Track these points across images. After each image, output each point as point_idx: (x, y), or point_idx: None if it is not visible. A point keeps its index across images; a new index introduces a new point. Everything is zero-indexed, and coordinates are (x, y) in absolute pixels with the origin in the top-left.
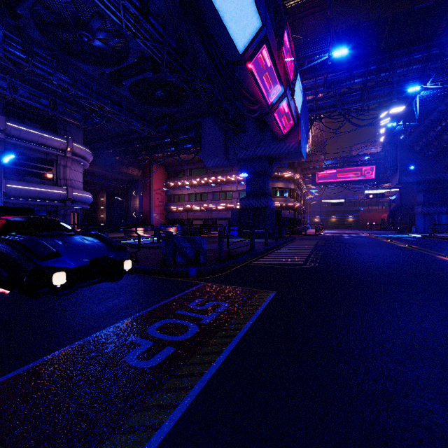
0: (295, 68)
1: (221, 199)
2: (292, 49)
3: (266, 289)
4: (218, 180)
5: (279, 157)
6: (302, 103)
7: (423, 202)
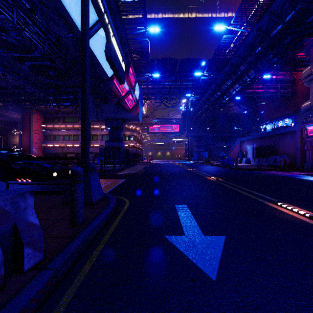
0: (135, 80)
1: None
2: (133, 73)
3: (123, 179)
4: None
5: (127, 119)
6: (139, 94)
7: (196, 146)
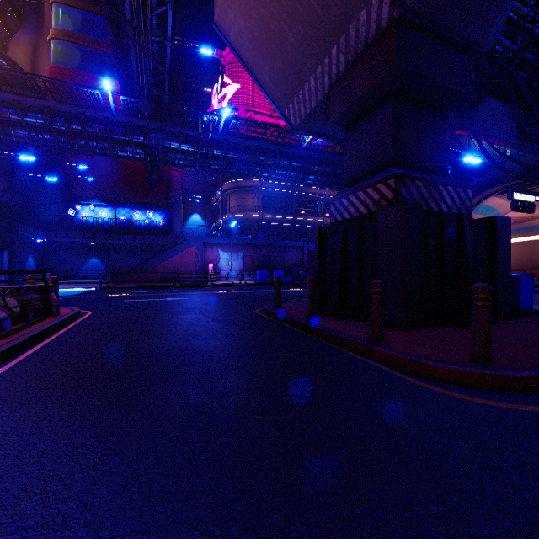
0: None
1: None
2: None
3: None
4: None
5: None
6: None
7: None
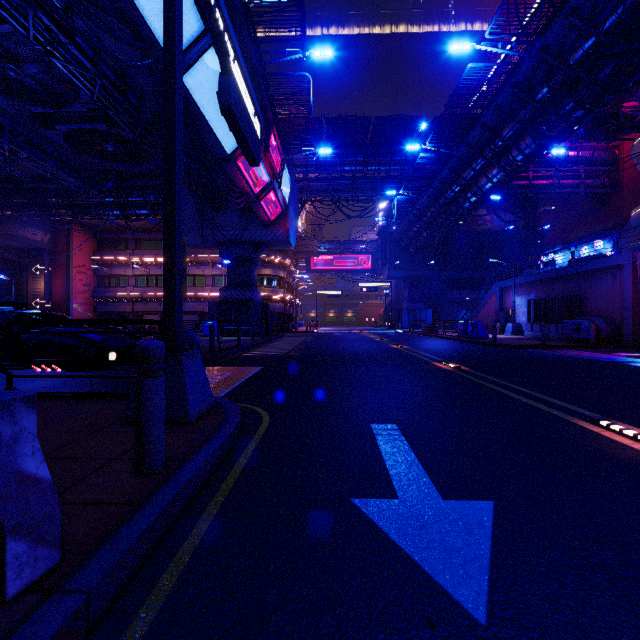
0: (282, 162)
1: (188, 286)
2: (278, 146)
3: (256, 366)
4: None
5: (266, 243)
6: (290, 190)
7: (408, 298)
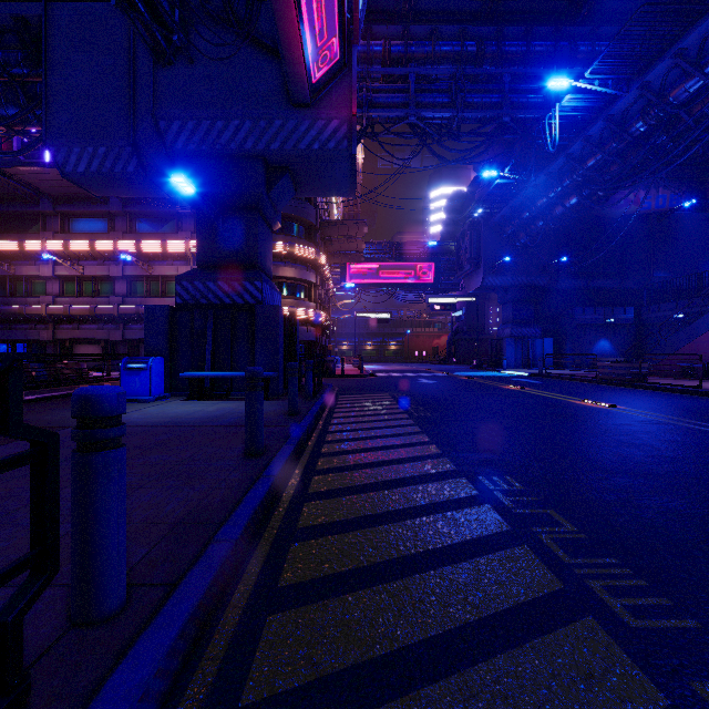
0: None
1: (152, 296)
2: None
3: None
4: (143, 250)
5: (295, 167)
6: None
7: (512, 320)
